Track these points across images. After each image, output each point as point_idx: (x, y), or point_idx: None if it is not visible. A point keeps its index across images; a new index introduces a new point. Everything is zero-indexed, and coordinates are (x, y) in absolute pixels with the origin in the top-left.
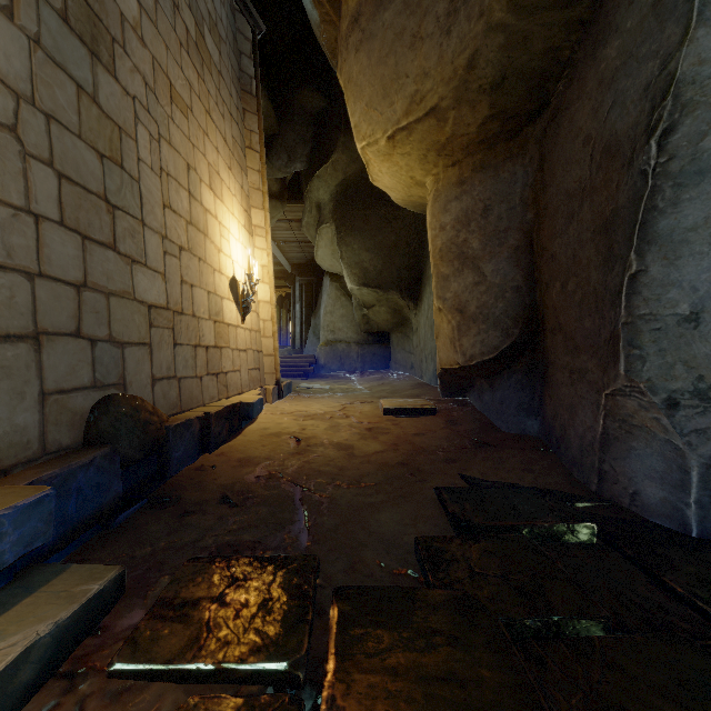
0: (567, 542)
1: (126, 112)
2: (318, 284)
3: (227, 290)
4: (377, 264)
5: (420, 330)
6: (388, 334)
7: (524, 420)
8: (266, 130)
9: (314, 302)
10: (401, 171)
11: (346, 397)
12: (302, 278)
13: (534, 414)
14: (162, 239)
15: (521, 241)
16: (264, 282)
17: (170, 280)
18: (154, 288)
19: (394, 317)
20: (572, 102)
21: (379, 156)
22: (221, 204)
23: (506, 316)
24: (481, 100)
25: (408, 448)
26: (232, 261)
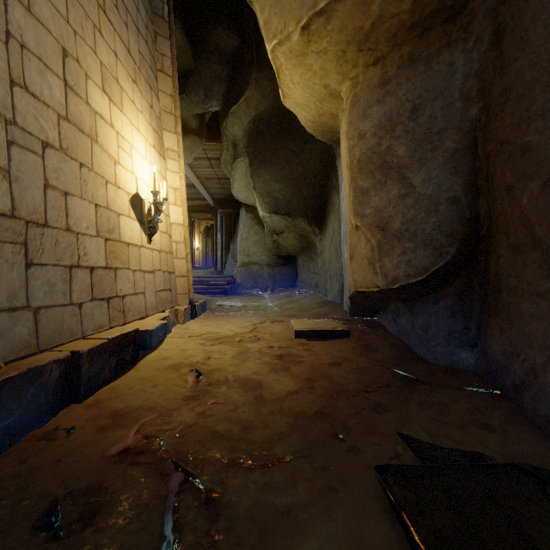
0: None
1: None
2: (236, 216)
3: (126, 207)
4: (286, 194)
5: (325, 253)
6: (294, 258)
7: (456, 351)
8: (182, 65)
9: (233, 231)
10: (315, 78)
11: (257, 315)
12: (223, 210)
13: (469, 345)
14: (6, 124)
15: (461, 143)
16: (177, 205)
17: (21, 180)
18: None
19: (301, 242)
20: None
21: (291, 58)
22: (120, 114)
23: (439, 232)
24: None
25: (326, 385)
26: (135, 177)
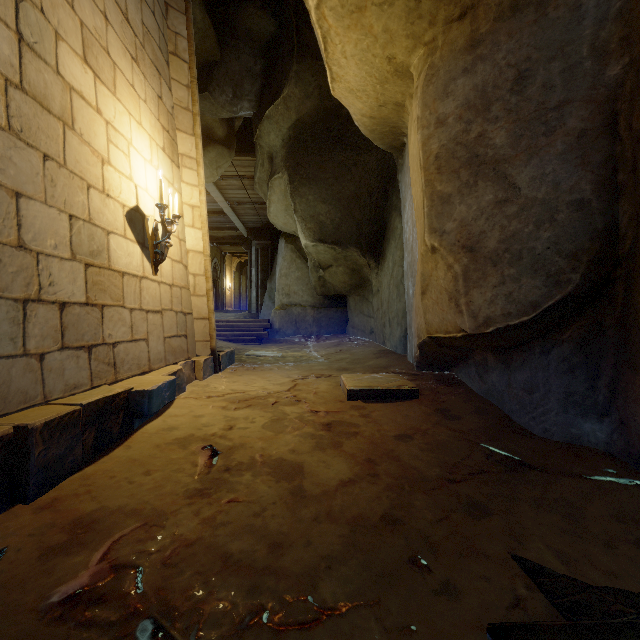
0: None
1: None
2: (274, 249)
3: (120, 223)
4: (334, 218)
5: (382, 291)
6: (344, 298)
7: (577, 421)
8: (204, 54)
9: (270, 266)
10: (375, 47)
11: (298, 368)
12: (258, 242)
13: (597, 413)
14: None
15: (592, 120)
16: (195, 227)
17: None
18: None
19: (353, 278)
20: None
21: (343, 16)
22: (112, 98)
23: (555, 251)
24: None
25: (393, 471)
26: (135, 186)
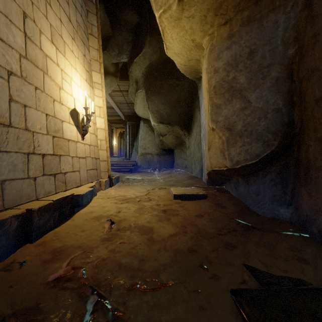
0: None
1: None
2: (137, 126)
3: (67, 116)
4: (167, 111)
5: (191, 147)
6: (172, 150)
7: (278, 208)
8: (104, 32)
9: (136, 134)
10: (186, 35)
11: (150, 184)
12: (130, 122)
13: (286, 204)
14: None
15: (282, 73)
16: (101, 117)
17: None
18: None
19: (176, 140)
20: None
21: (171, 21)
22: (64, 58)
23: (267, 131)
24: None
25: (194, 230)
26: (74, 98)
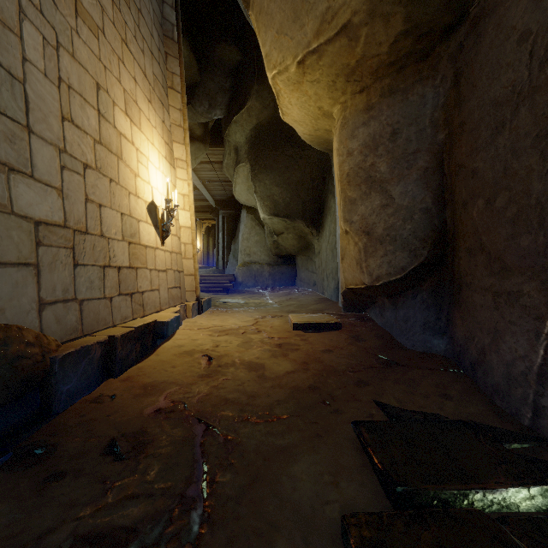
0: (532, 516)
1: (4, 1)
2: (237, 217)
3: (144, 213)
4: (285, 197)
5: (322, 253)
6: (294, 257)
7: (430, 339)
8: (189, 78)
9: (234, 231)
10: (310, 101)
11: (258, 311)
12: (224, 211)
13: (441, 333)
14: (59, 152)
15: (431, 163)
16: (185, 210)
17: (70, 197)
18: (46, 203)
19: (300, 242)
20: (501, 3)
21: (289, 85)
22: (139, 132)
23: (414, 237)
24: (396, 13)
25: (318, 367)
26: (151, 187)
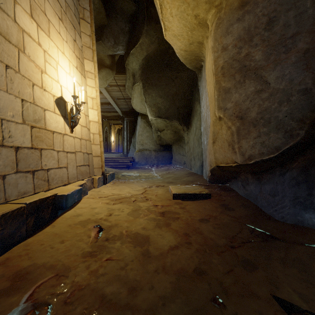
0: None
1: None
2: (135, 122)
3: (52, 105)
4: (165, 105)
5: (190, 142)
6: (170, 146)
7: (301, 212)
8: (99, 21)
9: (133, 130)
10: (188, 10)
11: (147, 182)
12: (127, 118)
13: (313, 208)
14: None
15: (312, 43)
16: (94, 109)
17: None
18: None
19: (175, 136)
20: None
21: None
22: (48, 38)
23: (290, 118)
24: None
25: (199, 240)
26: (60, 86)
